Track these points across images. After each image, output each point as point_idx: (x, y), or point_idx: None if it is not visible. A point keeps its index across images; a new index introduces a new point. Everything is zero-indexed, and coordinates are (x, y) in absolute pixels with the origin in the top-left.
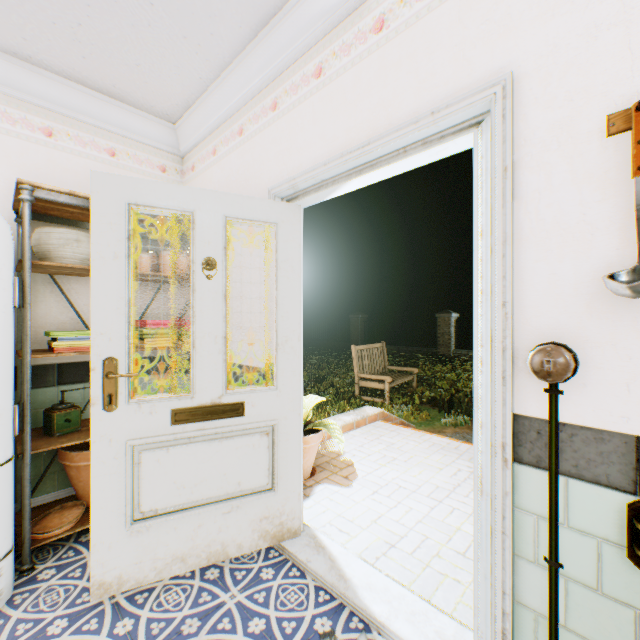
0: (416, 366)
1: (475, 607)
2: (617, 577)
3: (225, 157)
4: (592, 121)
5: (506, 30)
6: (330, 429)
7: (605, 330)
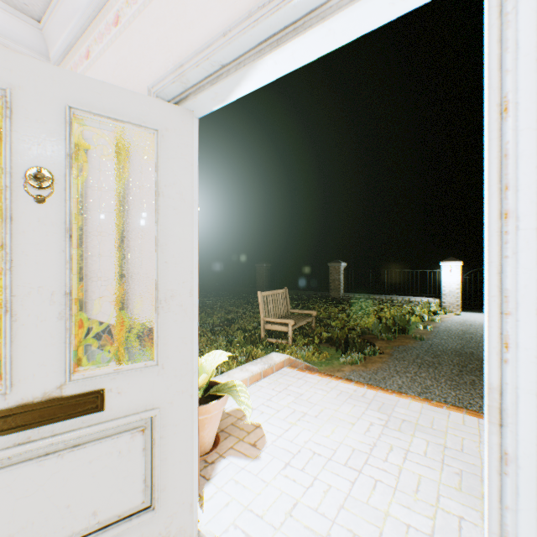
0: (313, 308)
1: None
2: None
3: (99, 58)
4: None
5: None
6: (236, 392)
7: None
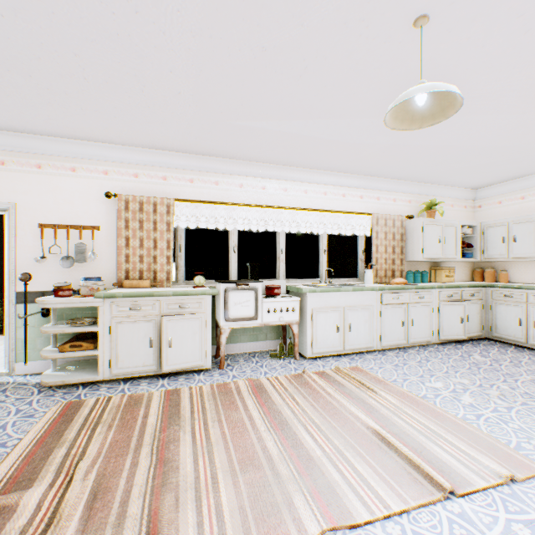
0: None
1: (6, 350)
2: (41, 321)
3: None
4: (36, 223)
5: (15, 191)
6: None
7: (39, 269)
